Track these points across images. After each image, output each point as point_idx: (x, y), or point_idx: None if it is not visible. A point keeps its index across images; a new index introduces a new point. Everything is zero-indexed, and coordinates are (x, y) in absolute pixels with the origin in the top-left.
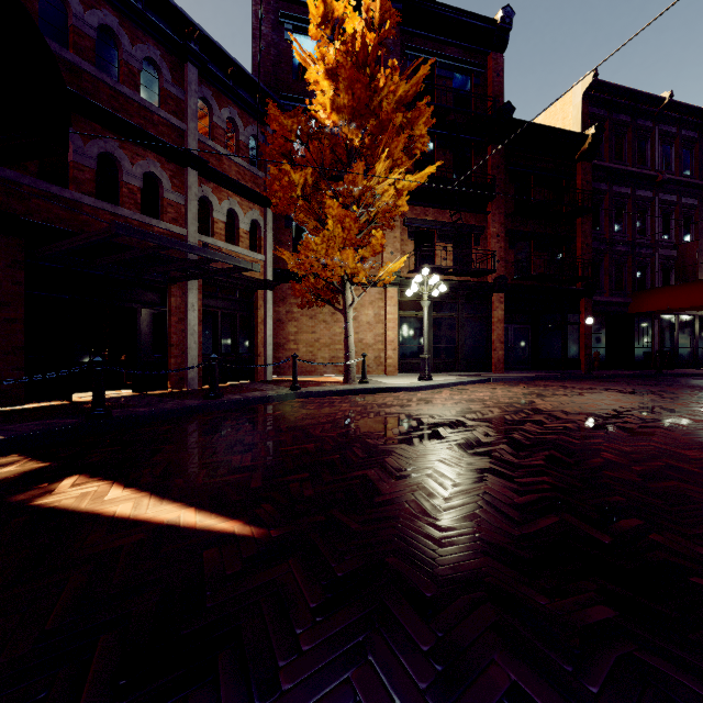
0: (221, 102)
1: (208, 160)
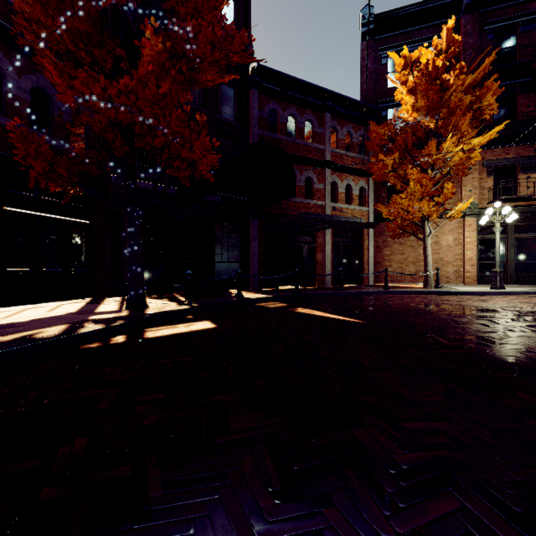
0: (342, 125)
1: (335, 162)
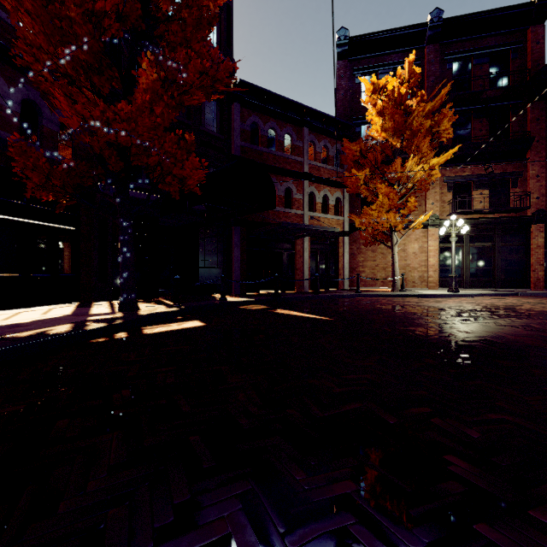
0: (319, 139)
1: (313, 174)
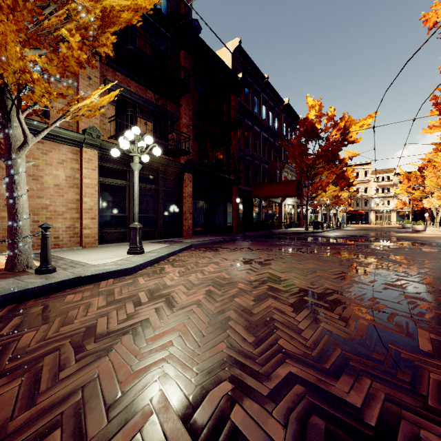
0: None
1: None
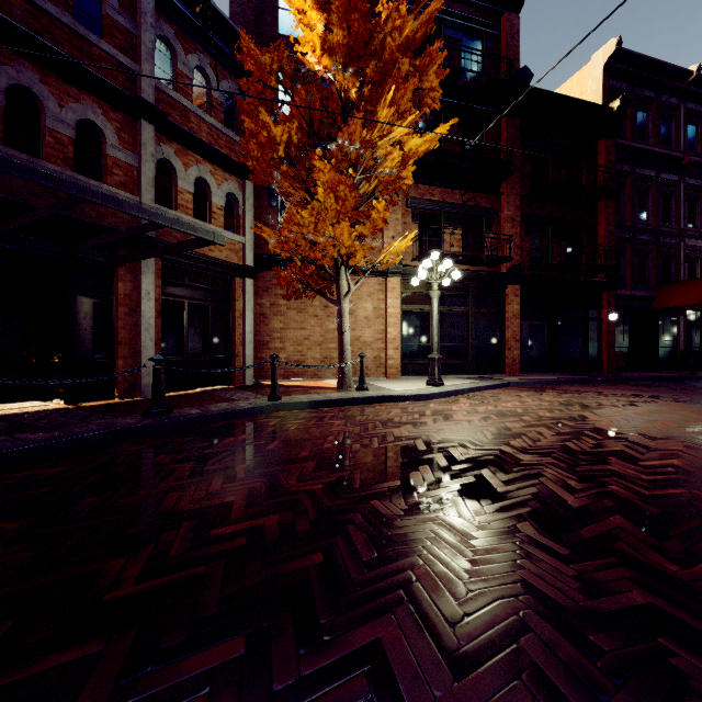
0: (187, 46)
1: (168, 113)
